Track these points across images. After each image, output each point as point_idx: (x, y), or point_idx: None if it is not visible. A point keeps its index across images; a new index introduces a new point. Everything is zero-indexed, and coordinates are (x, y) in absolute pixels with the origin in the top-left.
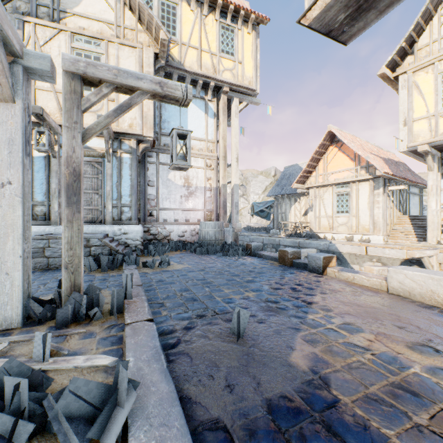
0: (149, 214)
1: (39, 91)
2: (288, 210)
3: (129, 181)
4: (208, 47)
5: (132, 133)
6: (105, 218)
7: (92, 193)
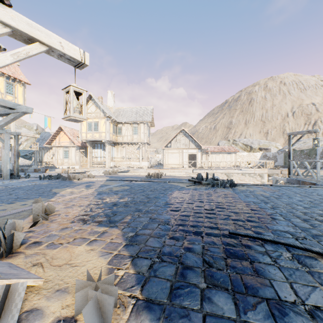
0: None
1: None
2: (44, 155)
3: None
4: None
5: None
6: None
7: None
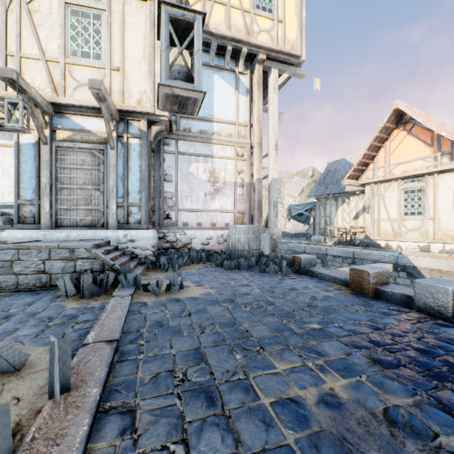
0: (166, 217)
1: (25, 59)
2: (334, 212)
3: (138, 173)
4: (238, 2)
5: (141, 111)
6: (108, 221)
7: (92, 189)
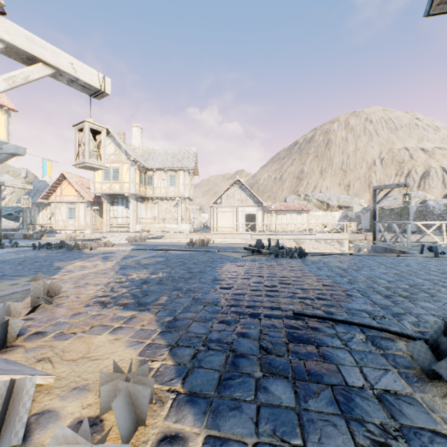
0: None
1: None
2: (38, 215)
3: None
4: None
5: None
6: None
7: None
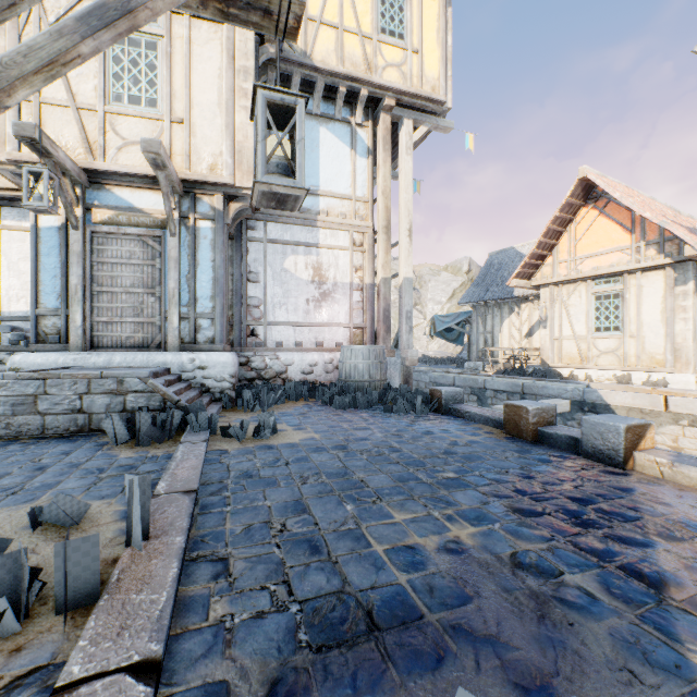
0: (250, 333)
1: (47, 106)
2: (498, 327)
3: (211, 270)
4: (355, 24)
5: (215, 181)
6: (167, 339)
7: (143, 293)
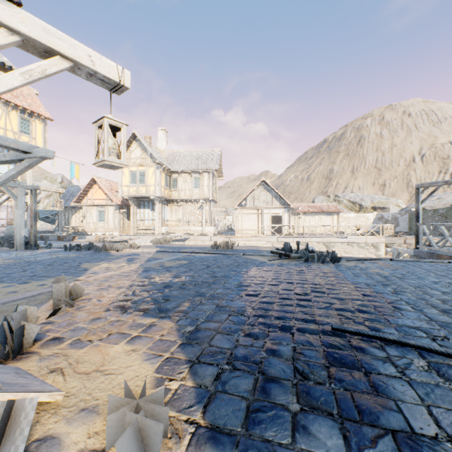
0: None
1: None
2: (71, 217)
3: None
4: (12, 128)
5: None
6: None
7: None
